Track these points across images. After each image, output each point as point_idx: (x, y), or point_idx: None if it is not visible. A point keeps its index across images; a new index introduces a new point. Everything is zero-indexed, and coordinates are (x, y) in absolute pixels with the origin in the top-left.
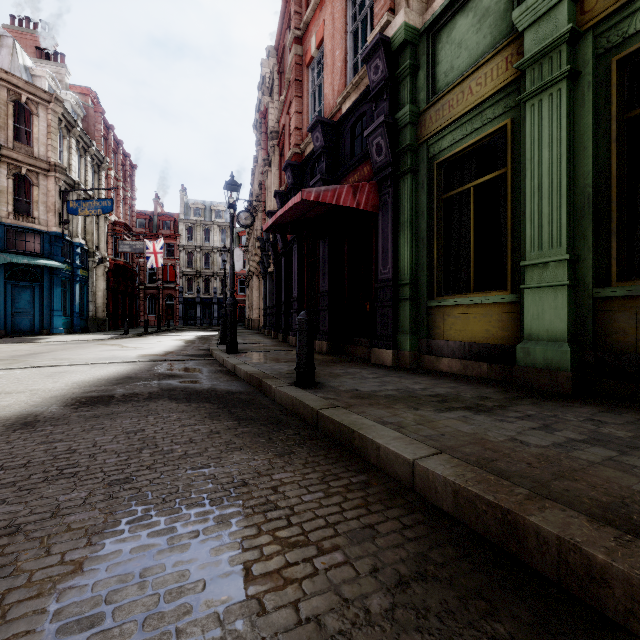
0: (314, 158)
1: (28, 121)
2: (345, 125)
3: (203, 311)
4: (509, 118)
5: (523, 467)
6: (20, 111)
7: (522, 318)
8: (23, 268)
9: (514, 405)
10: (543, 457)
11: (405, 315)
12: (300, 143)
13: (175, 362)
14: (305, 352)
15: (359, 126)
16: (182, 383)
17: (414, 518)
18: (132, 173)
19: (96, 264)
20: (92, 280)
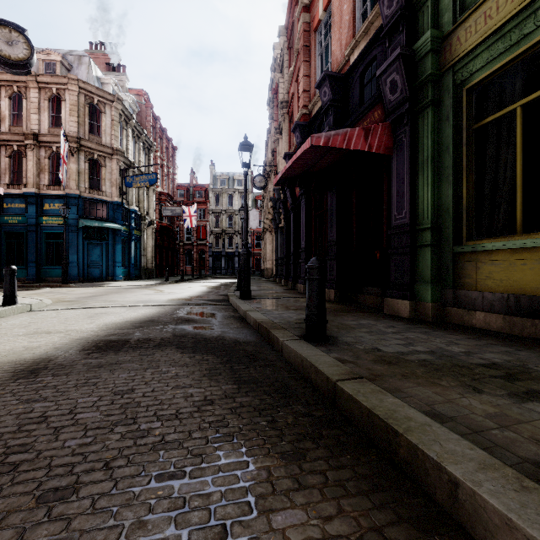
0: (322, 113)
1: (98, 118)
2: (353, 75)
3: (227, 262)
4: None
5: None
6: (94, 111)
7: None
8: (95, 230)
9: None
10: None
11: (425, 263)
12: (308, 104)
13: (196, 306)
14: (316, 303)
15: (368, 74)
16: (195, 329)
17: None
18: (173, 154)
19: (146, 226)
20: (143, 238)
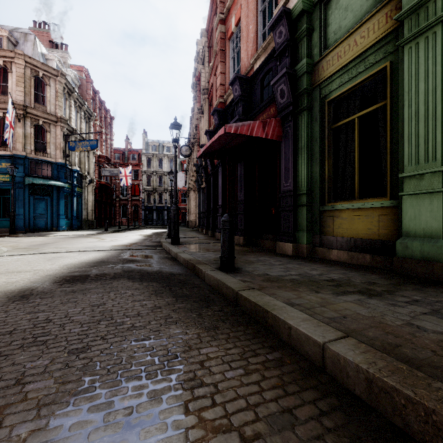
0: (234, 104)
1: (43, 89)
2: (256, 79)
3: (158, 215)
4: (388, 61)
5: (429, 355)
6: (39, 83)
7: (400, 219)
8: (40, 187)
9: (400, 290)
10: None
11: (302, 217)
12: (223, 95)
13: (136, 250)
14: (227, 245)
15: (267, 79)
16: (138, 266)
17: (329, 403)
18: (111, 122)
19: (87, 184)
20: (84, 194)
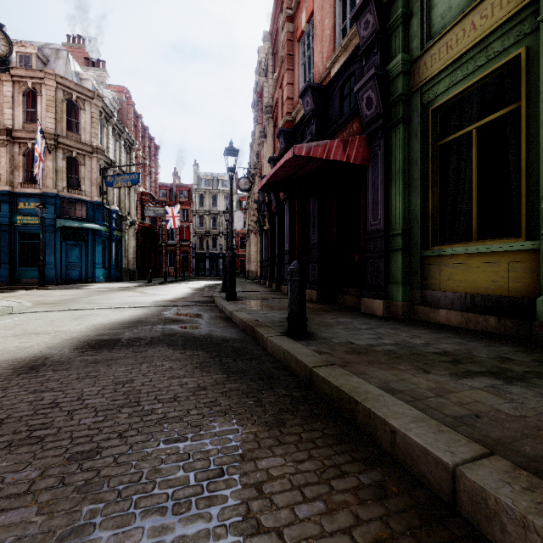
0: (304, 122)
1: (77, 115)
2: (334, 87)
3: (211, 264)
4: (523, 46)
5: None
6: (72, 107)
7: (542, 267)
8: (74, 230)
9: None
10: None
11: (397, 265)
12: (291, 111)
13: (182, 307)
14: (297, 302)
15: (347, 87)
16: (183, 328)
17: None
18: (156, 153)
19: (128, 226)
20: (125, 239)
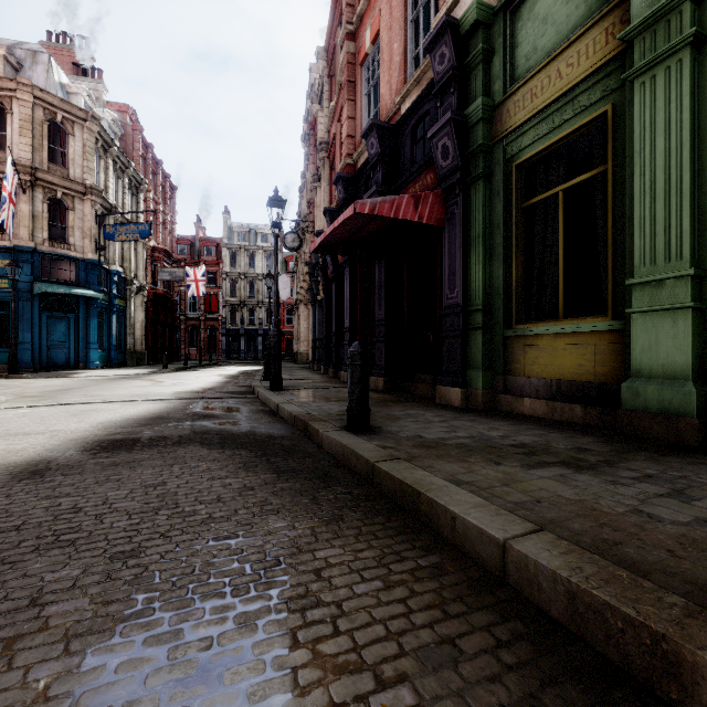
0: (369, 168)
1: (64, 141)
2: (404, 128)
3: (247, 344)
4: (610, 103)
5: (663, 556)
6: (56, 131)
7: (627, 350)
8: (58, 298)
9: (625, 461)
10: (688, 541)
11: (477, 347)
12: (353, 153)
13: (213, 400)
14: (358, 390)
15: (421, 128)
16: (218, 425)
17: (511, 629)
18: (172, 195)
19: (134, 293)
20: (130, 310)
